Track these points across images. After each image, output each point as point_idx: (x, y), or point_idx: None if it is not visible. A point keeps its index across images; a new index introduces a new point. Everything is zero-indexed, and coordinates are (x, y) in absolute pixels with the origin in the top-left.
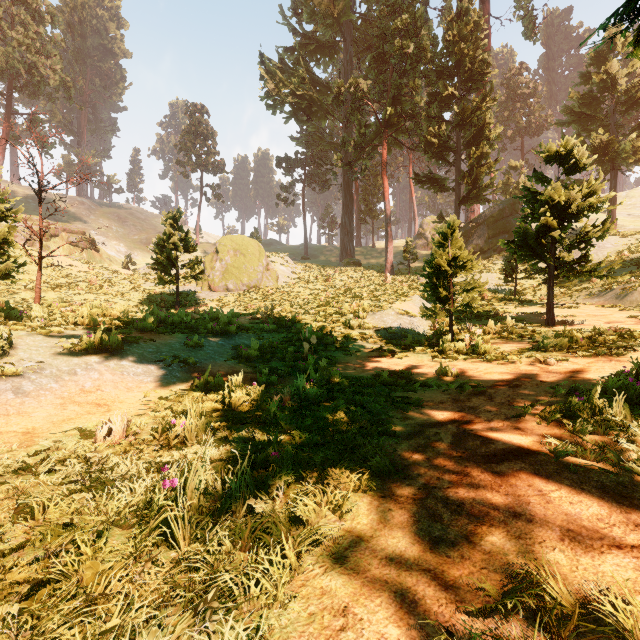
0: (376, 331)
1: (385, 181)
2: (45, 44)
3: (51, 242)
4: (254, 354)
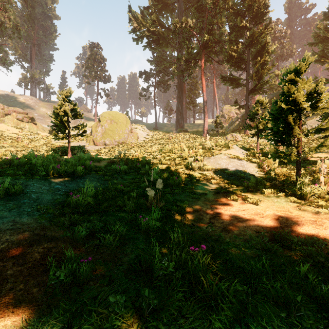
0: (214, 172)
1: (203, 81)
2: (4, 4)
3: (5, 118)
4: (85, 203)
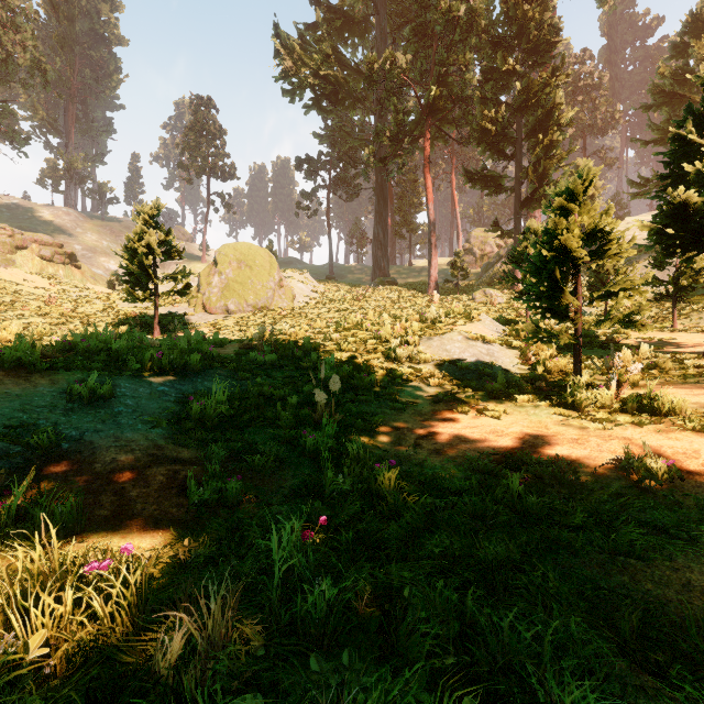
0: (437, 366)
1: (428, 180)
2: (13, 16)
3: (17, 255)
4: (215, 414)
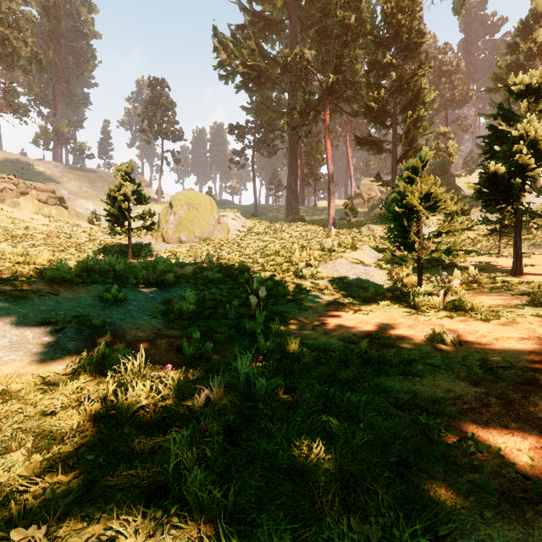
0: (330, 281)
1: (328, 143)
2: (18, 19)
3: (21, 199)
4: (189, 310)
